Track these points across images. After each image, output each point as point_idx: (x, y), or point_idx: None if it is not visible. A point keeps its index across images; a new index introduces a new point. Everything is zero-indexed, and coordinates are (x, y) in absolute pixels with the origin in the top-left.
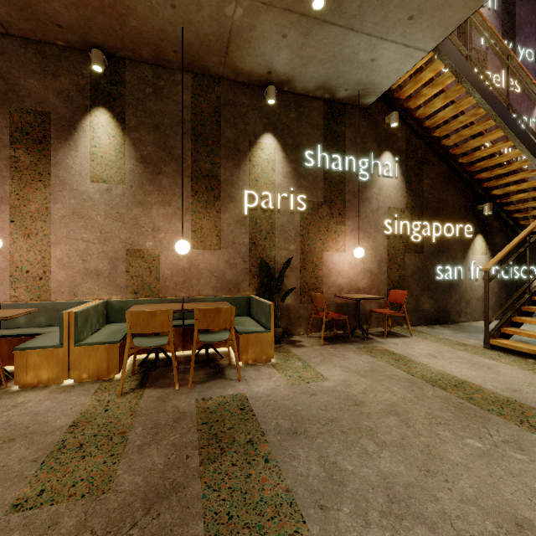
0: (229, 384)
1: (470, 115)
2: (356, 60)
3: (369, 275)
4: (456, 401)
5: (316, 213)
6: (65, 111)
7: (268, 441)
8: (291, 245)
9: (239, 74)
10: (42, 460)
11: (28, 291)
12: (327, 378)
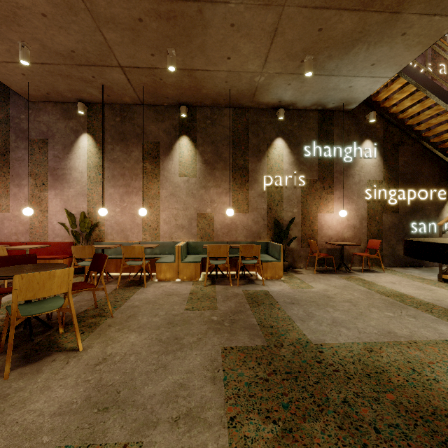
0: (257, 286)
1: (433, 110)
2: (338, 88)
3: (353, 229)
4: (392, 301)
5: (312, 187)
6: (167, 140)
7: (279, 304)
8: (295, 209)
9: (261, 105)
10: (186, 301)
11: (150, 236)
12: (314, 287)
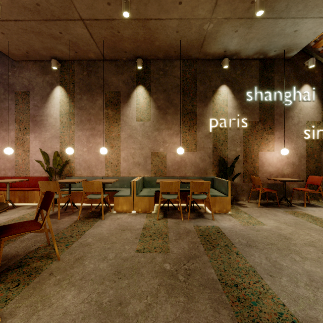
0: (208, 221)
1: None
2: (283, 33)
3: (292, 166)
4: None
5: (253, 128)
6: (126, 89)
7: (236, 247)
8: (238, 148)
9: (207, 55)
10: (138, 238)
11: (112, 172)
12: (265, 224)
